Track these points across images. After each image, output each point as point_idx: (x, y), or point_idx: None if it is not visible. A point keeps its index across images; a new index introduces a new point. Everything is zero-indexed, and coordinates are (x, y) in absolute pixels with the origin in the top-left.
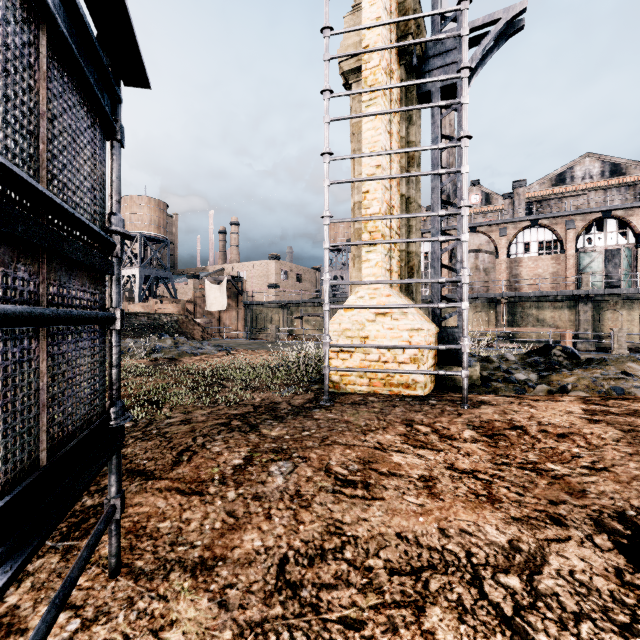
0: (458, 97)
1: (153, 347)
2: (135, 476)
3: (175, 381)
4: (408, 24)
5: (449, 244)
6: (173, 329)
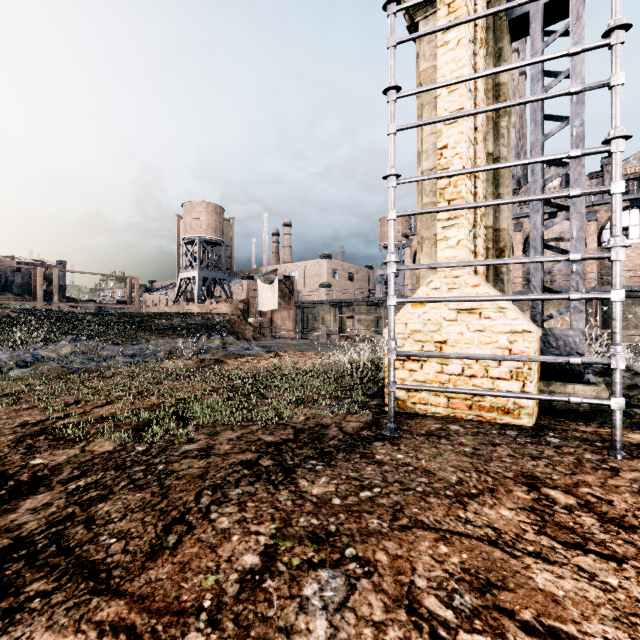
0: (572, 11)
1: (201, 347)
2: (80, 579)
3: (213, 388)
4: None
5: (522, 233)
6: (225, 329)
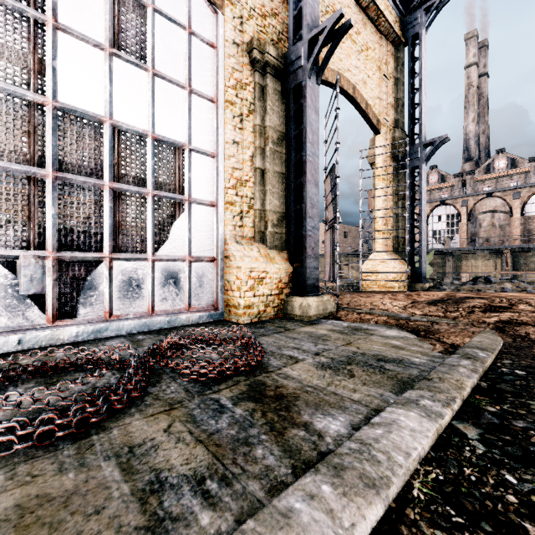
0: (419, 172)
1: None
2: None
3: None
4: (395, 147)
5: (467, 207)
6: None
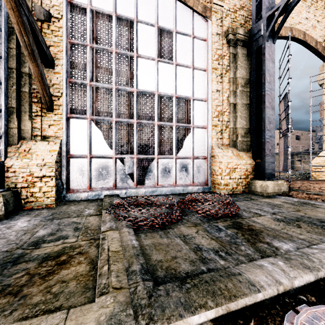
0: None
1: None
2: None
3: None
4: None
5: None
6: None
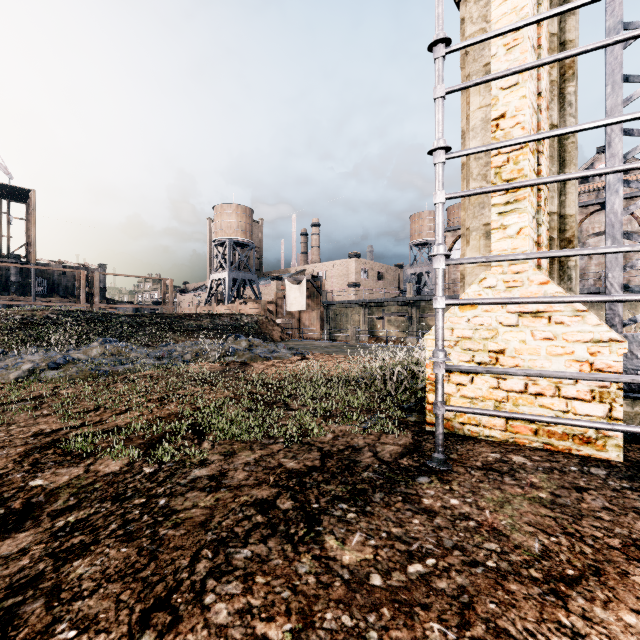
0: None
1: (227, 349)
2: None
3: (235, 395)
4: None
5: None
6: (253, 330)
